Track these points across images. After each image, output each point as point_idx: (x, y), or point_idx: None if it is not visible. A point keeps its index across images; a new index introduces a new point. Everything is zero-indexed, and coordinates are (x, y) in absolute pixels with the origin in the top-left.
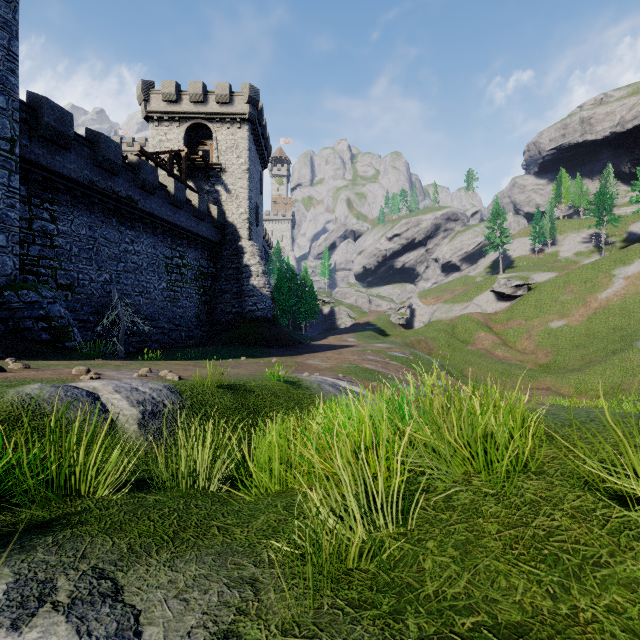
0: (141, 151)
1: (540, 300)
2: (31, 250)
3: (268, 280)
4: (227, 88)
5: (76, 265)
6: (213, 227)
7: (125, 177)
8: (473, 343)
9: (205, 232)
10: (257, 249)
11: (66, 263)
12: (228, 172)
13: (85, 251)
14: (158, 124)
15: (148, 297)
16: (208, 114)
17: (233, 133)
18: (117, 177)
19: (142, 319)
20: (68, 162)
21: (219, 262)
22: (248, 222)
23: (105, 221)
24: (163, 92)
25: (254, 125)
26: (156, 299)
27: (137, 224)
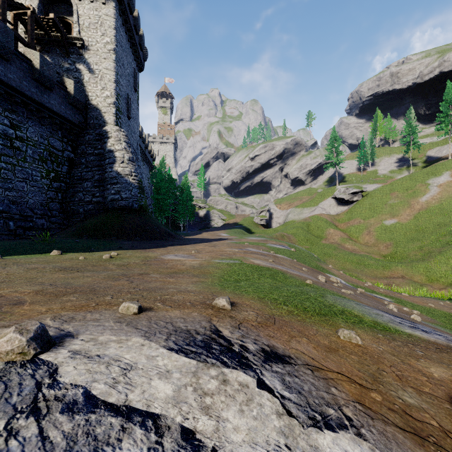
0: None
1: (373, 204)
2: None
3: (135, 168)
4: None
5: None
6: (69, 104)
7: None
8: (326, 238)
9: (55, 106)
10: (124, 135)
11: None
12: (91, 50)
13: None
14: None
15: None
16: None
17: (97, 8)
18: None
19: None
20: None
21: (79, 147)
22: (114, 106)
23: None
24: None
25: (122, 5)
26: None
27: None
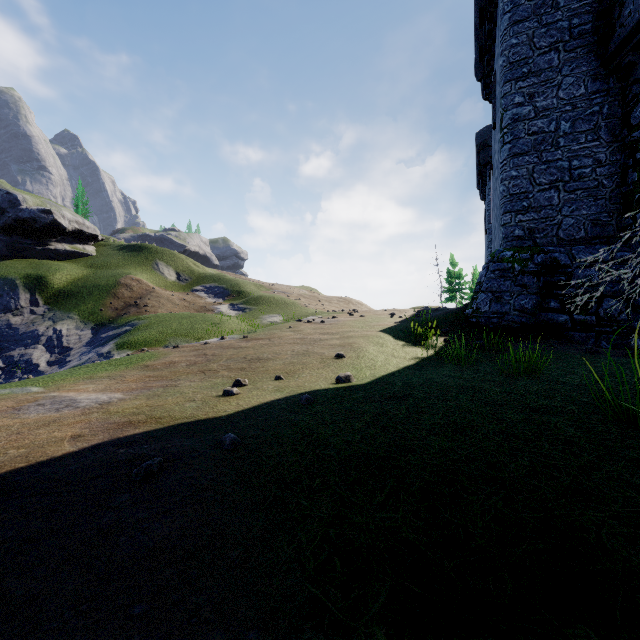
0: None
1: None
2: None
3: None
4: None
5: None
6: None
7: None
8: None
9: None
10: None
11: None
12: None
13: None
14: None
15: None
16: None
17: None
18: None
19: None
20: None
21: None
22: None
23: None
24: None
25: None
26: None
27: None
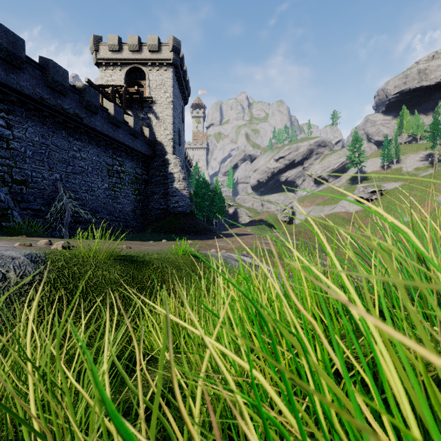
0: (88, 82)
1: (390, 202)
2: None
3: (187, 184)
4: (156, 40)
5: (30, 165)
6: (146, 144)
7: (72, 98)
8: (341, 234)
9: (139, 147)
10: (179, 161)
11: (21, 163)
12: (157, 103)
13: (38, 154)
14: (105, 68)
15: (93, 194)
16: (142, 60)
17: (161, 74)
18: (65, 97)
19: (87, 211)
20: (21, 80)
21: (150, 171)
22: (172, 141)
23: (56, 132)
24: (109, 44)
25: (177, 68)
26: (99, 196)
27: (83, 137)
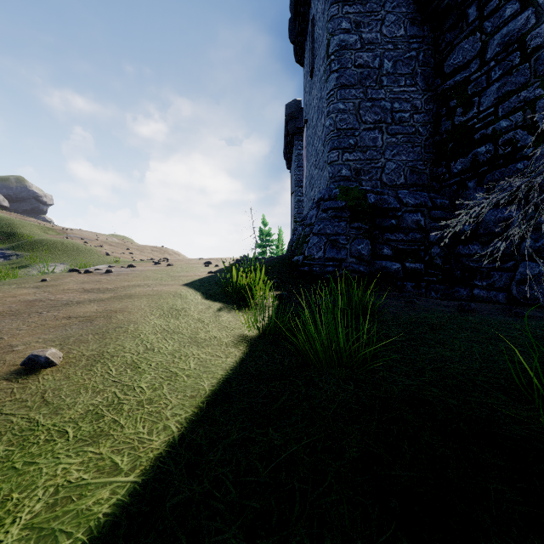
0: None
1: None
2: (485, 101)
3: None
4: None
5: None
6: None
7: None
8: None
9: None
10: None
11: None
12: None
13: None
14: None
15: None
16: None
17: None
18: None
19: None
20: None
21: None
22: None
23: None
24: None
25: None
26: None
27: None
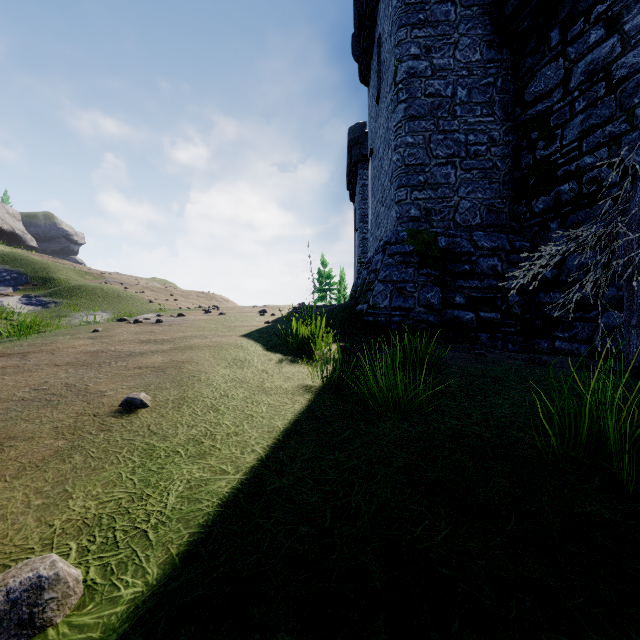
0: None
1: None
2: (568, 134)
3: None
4: None
5: None
6: None
7: None
8: None
9: None
10: None
11: None
12: None
13: None
14: None
15: None
16: None
17: None
18: None
19: None
20: None
21: None
22: None
23: None
24: None
25: None
26: None
27: None
